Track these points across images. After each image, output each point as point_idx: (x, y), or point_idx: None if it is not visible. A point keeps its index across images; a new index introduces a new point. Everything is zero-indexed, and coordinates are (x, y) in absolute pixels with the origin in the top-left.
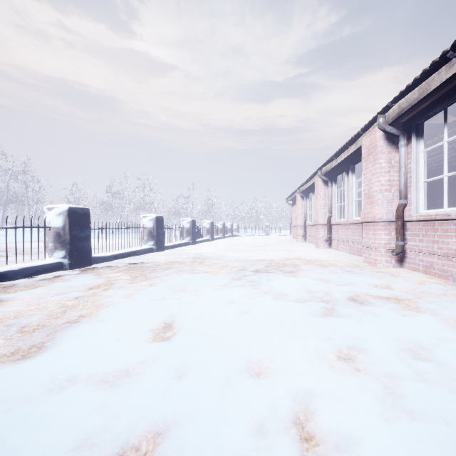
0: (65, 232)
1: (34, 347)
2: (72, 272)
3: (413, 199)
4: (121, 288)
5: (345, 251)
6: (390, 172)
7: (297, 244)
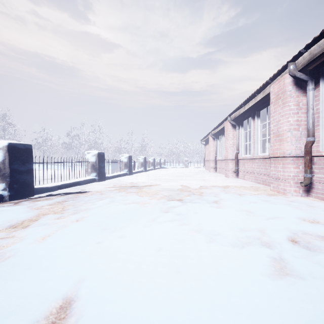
0: (5, 166)
1: None
2: (10, 204)
3: (322, 137)
4: (41, 227)
5: (251, 180)
6: (298, 113)
7: (210, 174)
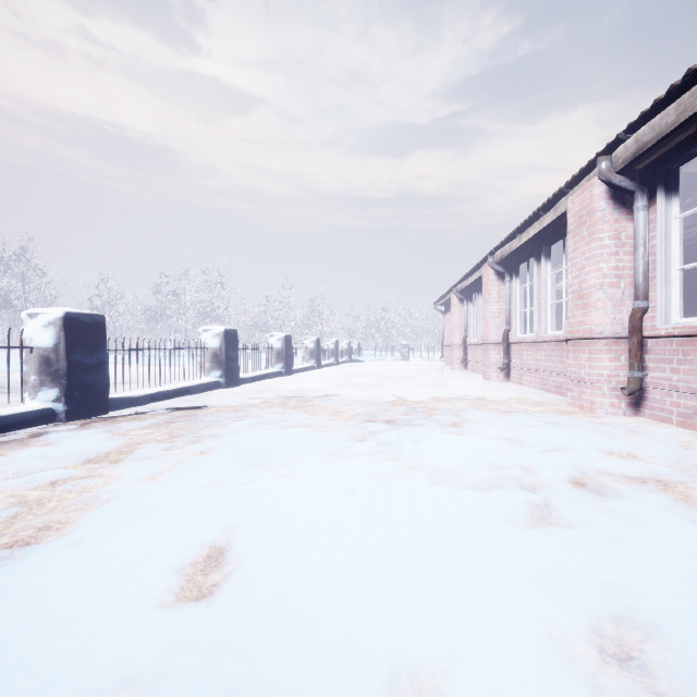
0: (59, 356)
1: None
2: (69, 426)
3: (660, 300)
4: (144, 461)
5: (534, 386)
6: (618, 253)
7: (453, 373)
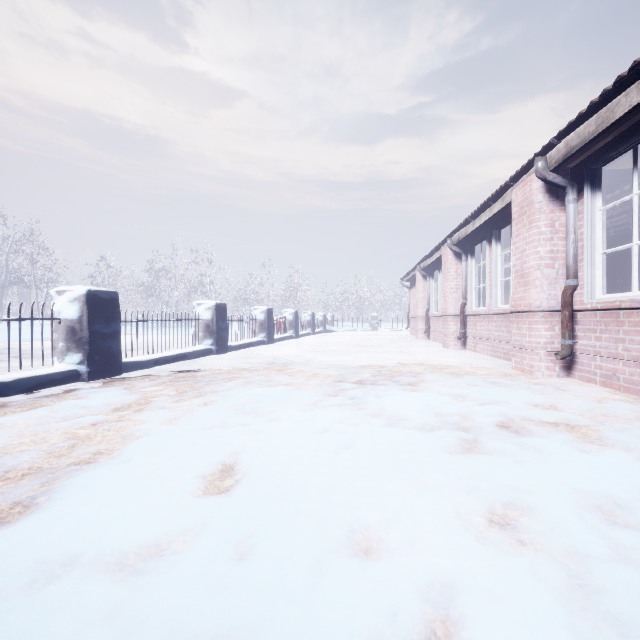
0: (83, 326)
1: (19, 505)
2: (92, 384)
3: (587, 279)
4: (161, 410)
5: (487, 353)
6: (553, 239)
7: (417, 342)
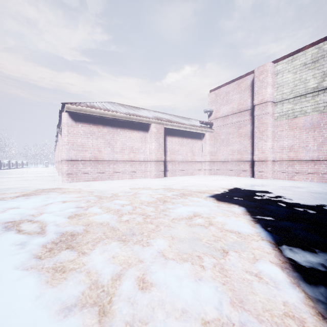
0: None
1: None
2: None
3: None
4: None
5: None
6: None
7: (53, 169)
